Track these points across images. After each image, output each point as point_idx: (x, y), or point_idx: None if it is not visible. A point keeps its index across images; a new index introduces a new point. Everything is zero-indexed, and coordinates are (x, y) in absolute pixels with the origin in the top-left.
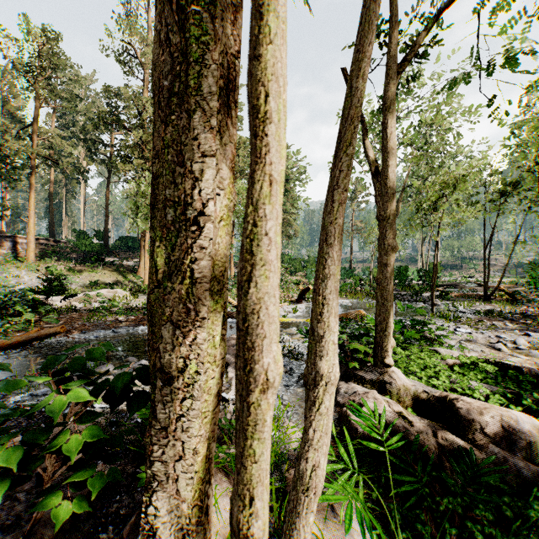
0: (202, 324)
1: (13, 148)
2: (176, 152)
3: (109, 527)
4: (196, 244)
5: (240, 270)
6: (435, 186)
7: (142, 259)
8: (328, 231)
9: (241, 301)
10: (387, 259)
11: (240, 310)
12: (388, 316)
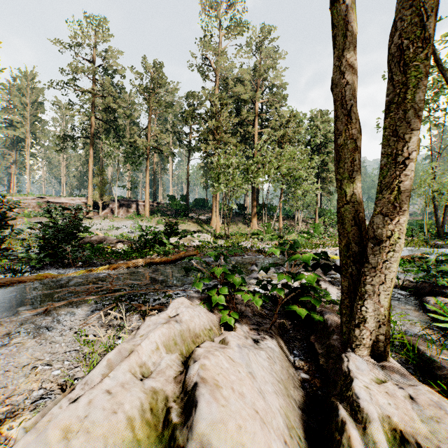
0: (403, 213)
1: (138, 144)
2: (391, 130)
3: (295, 341)
4: (402, 174)
5: None
6: None
7: (213, 214)
8: None
9: None
10: None
11: None
12: None
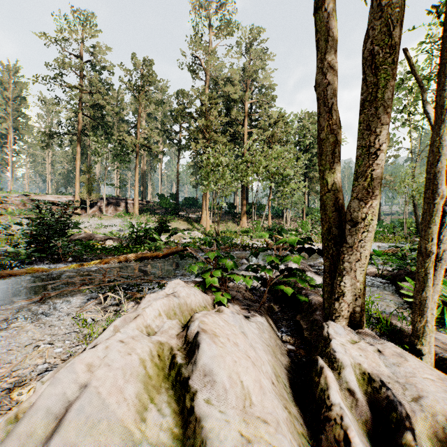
0: (375, 198)
1: (127, 141)
2: (365, 125)
3: (283, 321)
4: (374, 163)
5: (431, 159)
6: None
7: (203, 213)
8: None
9: (431, 169)
10: None
11: (430, 172)
12: None
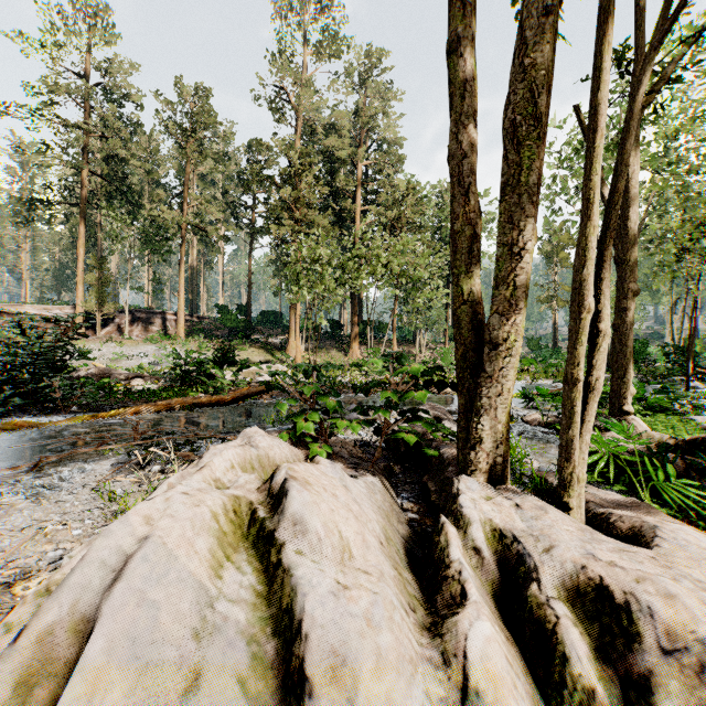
0: (520, 312)
1: (166, 219)
2: (507, 216)
3: (405, 485)
4: (518, 267)
5: (577, 264)
6: (691, 223)
7: (291, 335)
8: (602, 254)
9: (577, 276)
10: (626, 303)
11: (576, 280)
12: (627, 362)
